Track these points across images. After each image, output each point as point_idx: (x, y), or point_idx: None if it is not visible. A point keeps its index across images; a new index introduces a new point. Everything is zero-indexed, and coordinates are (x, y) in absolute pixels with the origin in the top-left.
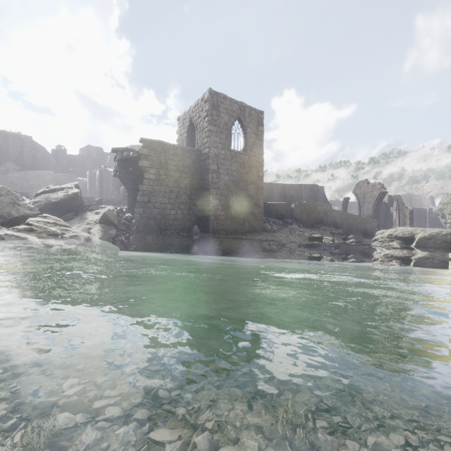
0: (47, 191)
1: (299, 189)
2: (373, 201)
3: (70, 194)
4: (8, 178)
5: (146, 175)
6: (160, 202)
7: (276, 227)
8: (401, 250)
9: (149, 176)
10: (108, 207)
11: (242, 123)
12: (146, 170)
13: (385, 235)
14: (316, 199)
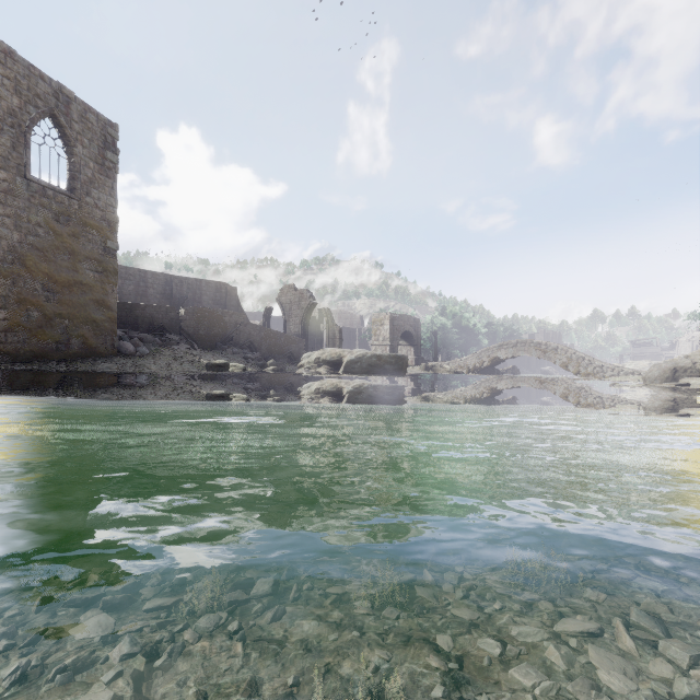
0: None
1: (197, 286)
2: (301, 314)
3: None
4: None
5: None
6: None
7: (147, 349)
8: (329, 378)
9: None
10: None
11: (62, 129)
12: None
13: (312, 358)
14: (225, 305)
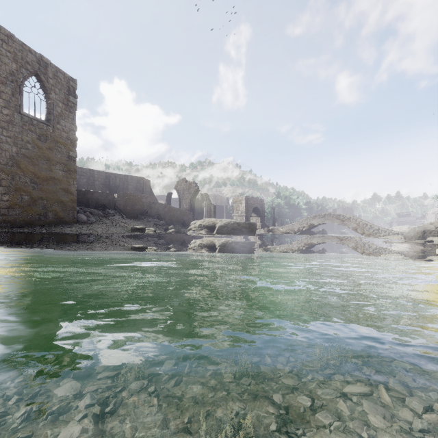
0: None
1: (125, 180)
2: (190, 197)
3: None
4: None
5: None
6: None
7: (94, 219)
8: (207, 237)
9: None
10: None
11: (42, 83)
12: None
13: (197, 224)
14: (142, 191)
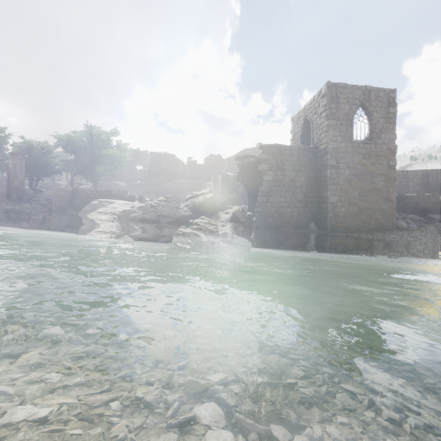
0: (192, 196)
1: None
2: None
3: (207, 198)
4: (163, 187)
5: (264, 178)
6: (277, 201)
7: (415, 225)
8: None
9: (267, 178)
10: (234, 207)
11: (366, 109)
12: (264, 173)
13: None
14: None
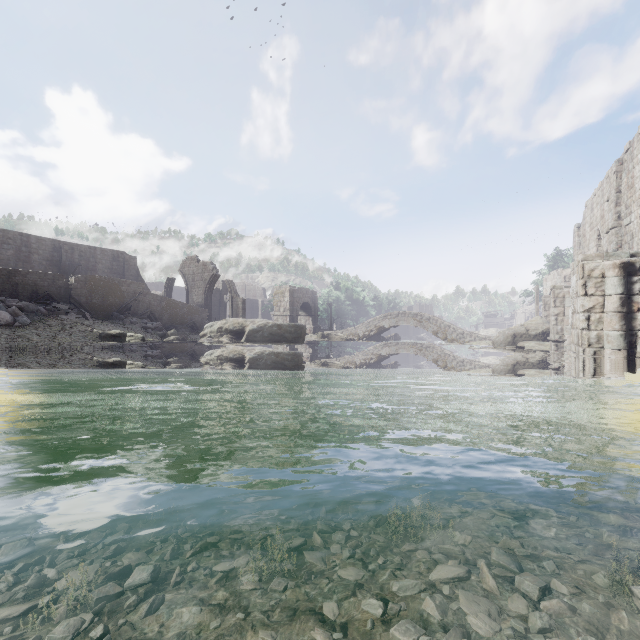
0: None
1: (90, 254)
2: (204, 285)
3: None
4: None
5: None
6: None
7: (28, 319)
8: (231, 347)
9: None
10: None
11: None
12: None
13: (215, 328)
14: (123, 274)
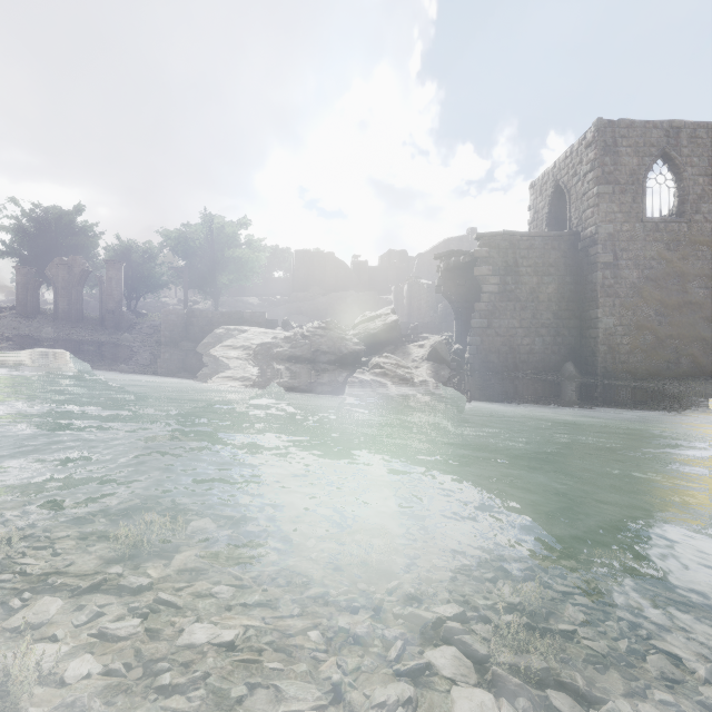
0: (364, 320)
1: None
2: None
3: (389, 323)
4: (315, 305)
5: (484, 288)
6: (505, 326)
7: None
8: None
9: (489, 288)
10: (433, 337)
11: (671, 162)
12: (484, 279)
13: None
14: None
